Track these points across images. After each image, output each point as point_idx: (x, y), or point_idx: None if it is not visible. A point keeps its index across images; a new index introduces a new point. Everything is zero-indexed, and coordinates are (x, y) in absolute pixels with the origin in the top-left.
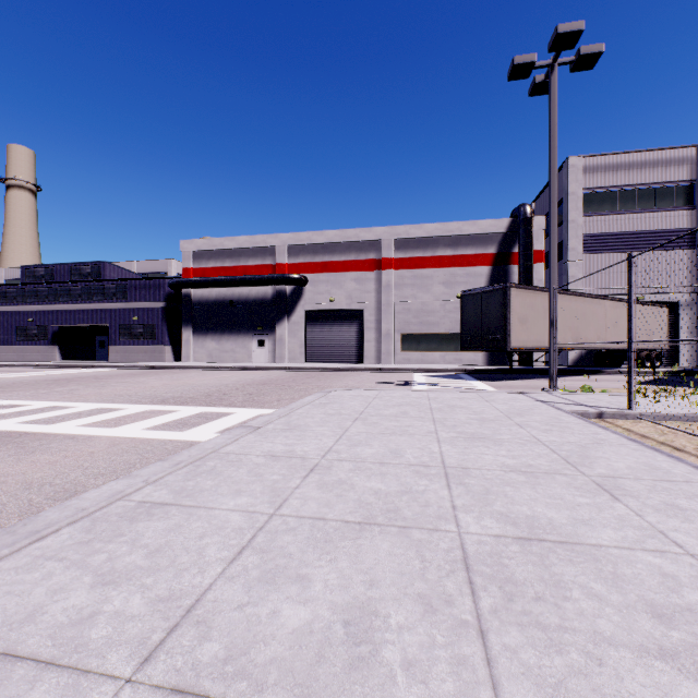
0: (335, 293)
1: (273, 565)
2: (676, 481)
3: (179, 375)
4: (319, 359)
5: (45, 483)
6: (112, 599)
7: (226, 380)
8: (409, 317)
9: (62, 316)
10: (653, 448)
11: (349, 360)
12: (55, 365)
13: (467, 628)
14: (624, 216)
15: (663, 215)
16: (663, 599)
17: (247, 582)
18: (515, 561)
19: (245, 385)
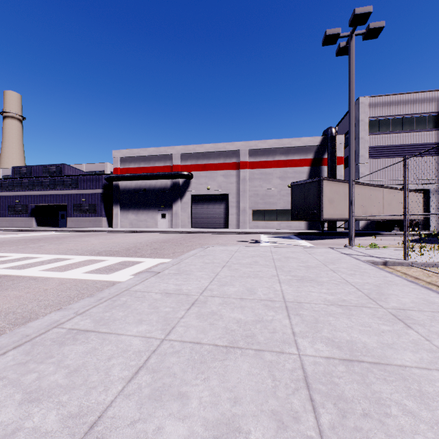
0: (210, 184)
1: (160, 383)
2: None
3: (110, 236)
4: (200, 226)
5: (10, 312)
6: (33, 415)
7: (140, 239)
8: (257, 199)
9: (37, 199)
10: (426, 287)
11: (219, 226)
12: (32, 230)
13: None
14: (394, 135)
15: (419, 134)
16: None
17: (139, 400)
18: (343, 379)
19: (153, 243)
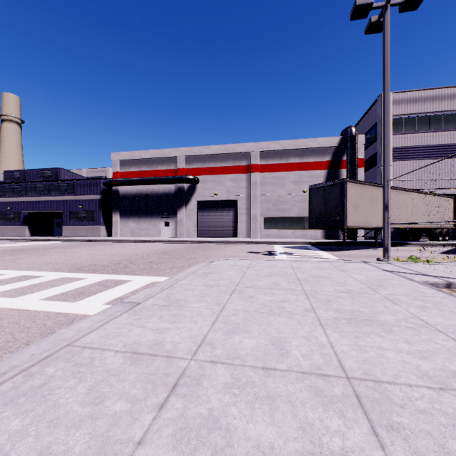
0: (218, 189)
1: None
2: None
3: (105, 246)
4: (207, 234)
5: None
6: None
7: (137, 250)
8: (269, 206)
9: (30, 205)
10: None
11: (228, 235)
12: (22, 239)
13: None
14: (421, 134)
15: (448, 133)
16: None
17: None
18: None
19: (150, 254)
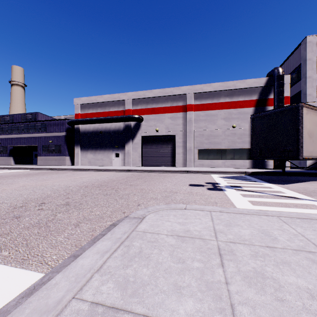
0: (159, 126)
1: None
2: None
3: (54, 175)
4: (149, 164)
5: None
6: None
7: (77, 180)
8: (203, 139)
9: (14, 141)
10: None
11: (167, 165)
12: (0, 167)
13: None
14: None
15: None
16: None
17: None
18: None
19: (82, 188)
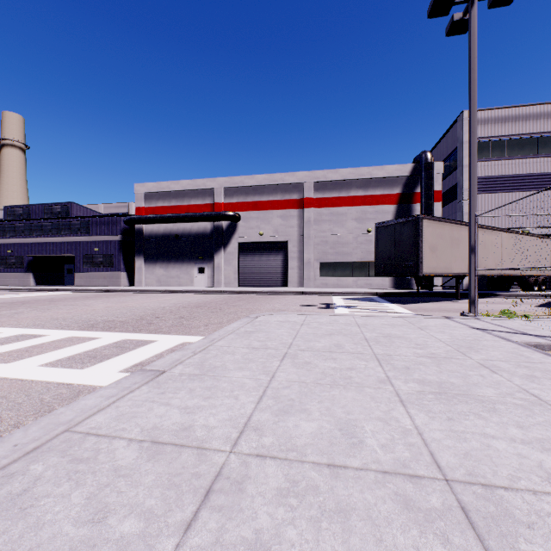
0: (264, 228)
1: None
2: None
3: (126, 298)
4: (250, 283)
5: None
6: None
7: (165, 302)
8: (326, 248)
9: (36, 248)
10: None
11: (276, 284)
12: (25, 289)
13: None
14: (511, 161)
15: (545, 160)
16: None
17: None
18: None
19: (180, 308)
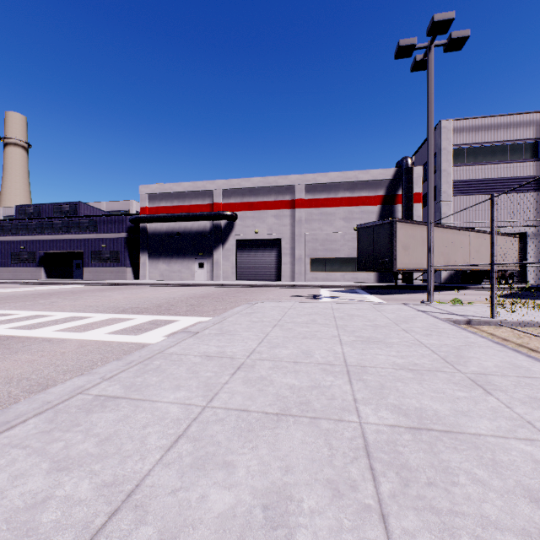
0: (259, 227)
1: (203, 452)
2: (536, 377)
3: (137, 290)
4: (246, 278)
5: (23, 378)
6: (64, 484)
7: (173, 294)
8: (316, 245)
9: (47, 244)
10: (514, 350)
11: (270, 278)
12: (41, 283)
13: (370, 512)
14: (484, 166)
15: (514, 165)
16: (538, 484)
17: (180, 469)
18: (408, 448)
19: (189, 298)
